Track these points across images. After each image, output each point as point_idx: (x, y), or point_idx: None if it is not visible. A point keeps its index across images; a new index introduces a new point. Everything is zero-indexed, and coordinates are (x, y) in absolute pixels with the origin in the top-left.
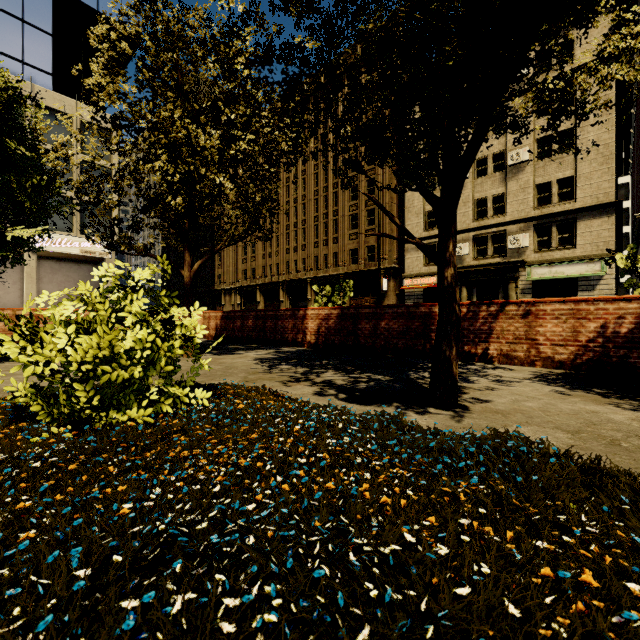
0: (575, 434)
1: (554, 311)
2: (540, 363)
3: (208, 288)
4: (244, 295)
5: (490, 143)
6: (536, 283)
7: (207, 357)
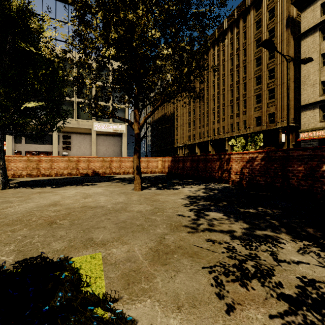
0: None
1: None
2: None
3: (171, 146)
4: (189, 149)
5: None
6: None
7: (150, 191)
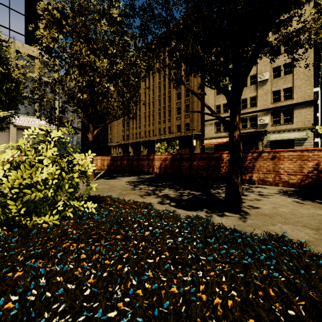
0: (317, 231)
1: (289, 156)
2: (281, 184)
3: (104, 145)
4: (123, 148)
5: None
6: (272, 142)
7: (101, 181)
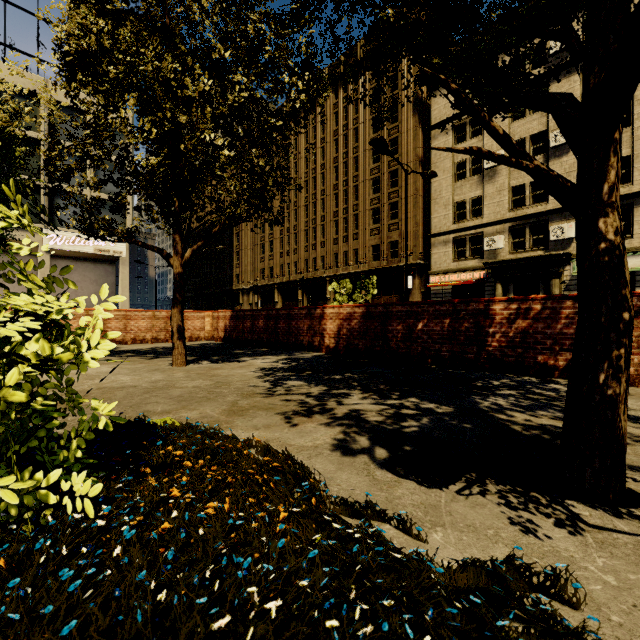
0: None
1: None
2: None
3: (226, 288)
4: (262, 295)
5: (529, 124)
6: None
7: (201, 366)
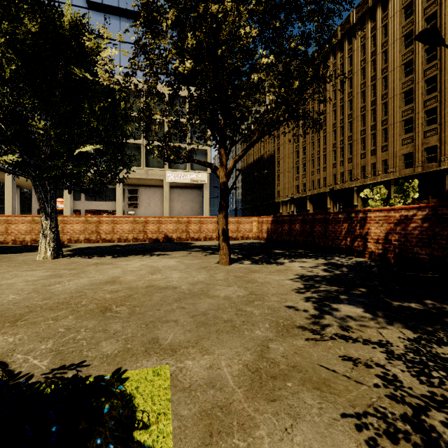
0: None
1: None
2: None
3: (270, 201)
4: (297, 205)
5: None
6: None
7: (242, 266)
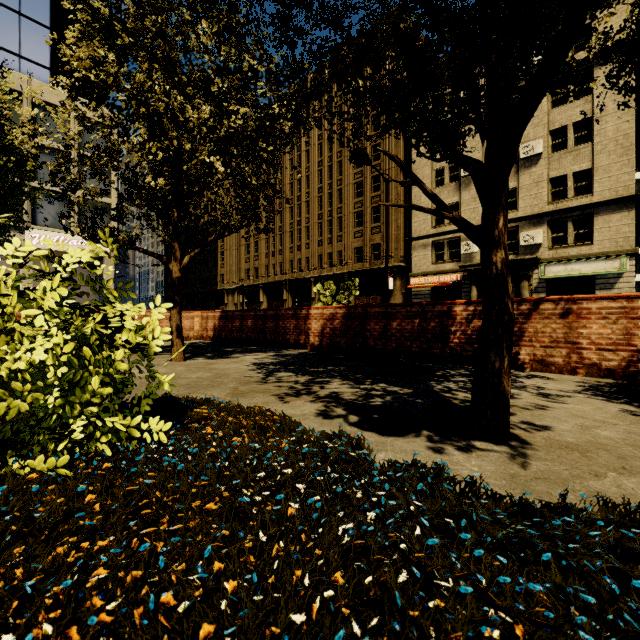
0: None
1: (601, 310)
2: (583, 371)
3: (211, 288)
4: (247, 295)
5: None
6: (550, 281)
7: (198, 361)
